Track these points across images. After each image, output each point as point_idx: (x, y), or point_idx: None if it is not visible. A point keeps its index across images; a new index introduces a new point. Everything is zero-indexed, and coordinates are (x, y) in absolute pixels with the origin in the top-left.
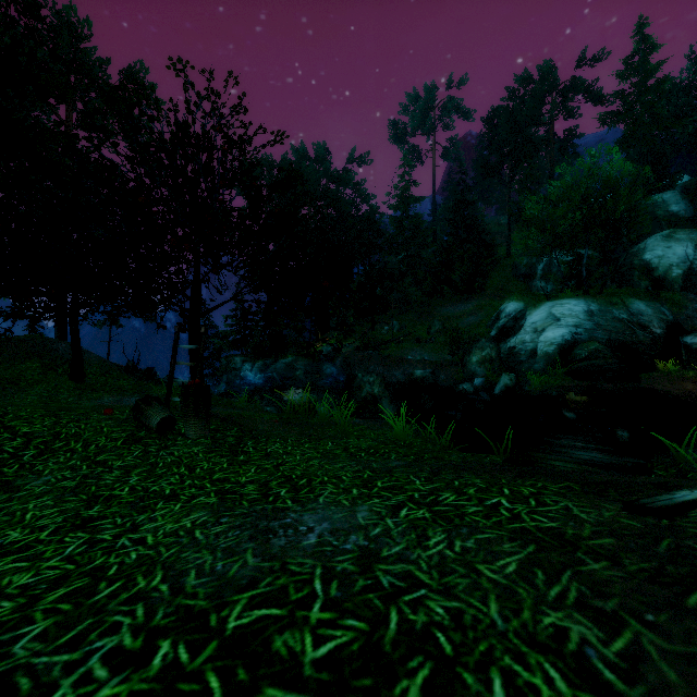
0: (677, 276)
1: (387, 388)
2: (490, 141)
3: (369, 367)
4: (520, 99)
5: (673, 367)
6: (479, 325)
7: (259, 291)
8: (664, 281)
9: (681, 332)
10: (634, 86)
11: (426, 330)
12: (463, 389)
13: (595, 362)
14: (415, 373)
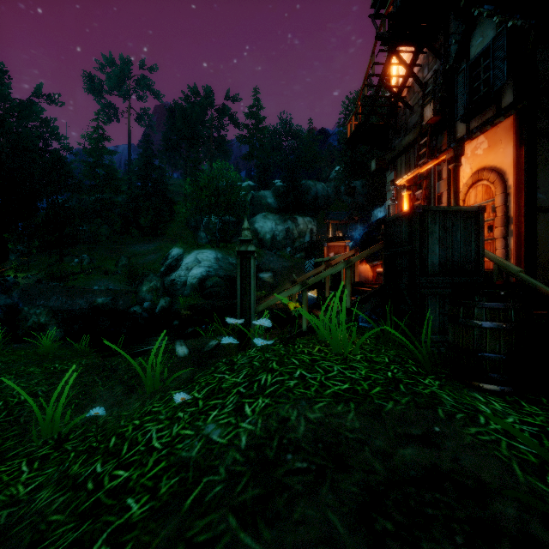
0: (269, 238)
1: (54, 317)
2: (172, 124)
3: (52, 297)
4: (192, 104)
5: None
6: (156, 262)
7: None
8: (263, 241)
9: (260, 271)
10: (253, 125)
11: (115, 264)
12: (134, 311)
13: (215, 289)
14: (97, 300)
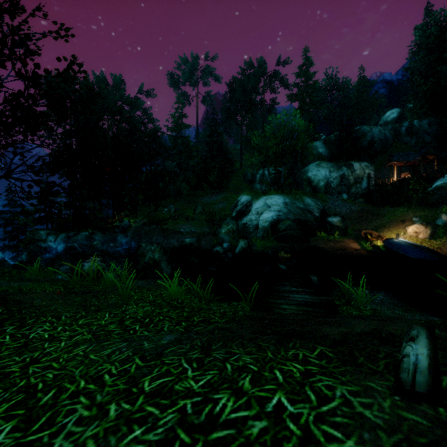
0: (322, 186)
1: (165, 253)
2: (231, 97)
3: (153, 237)
4: (247, 76)
5: (324, 234)
6: (225, 209)
7: (37, 171)
8: (317, 188)
9: (326, 215)
10: (303, 82)
11: (192, 212)
12: (216, 250)
13: (289, 232)
14: (185, 240)
